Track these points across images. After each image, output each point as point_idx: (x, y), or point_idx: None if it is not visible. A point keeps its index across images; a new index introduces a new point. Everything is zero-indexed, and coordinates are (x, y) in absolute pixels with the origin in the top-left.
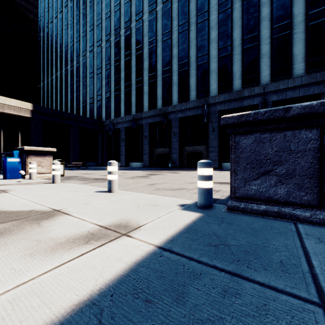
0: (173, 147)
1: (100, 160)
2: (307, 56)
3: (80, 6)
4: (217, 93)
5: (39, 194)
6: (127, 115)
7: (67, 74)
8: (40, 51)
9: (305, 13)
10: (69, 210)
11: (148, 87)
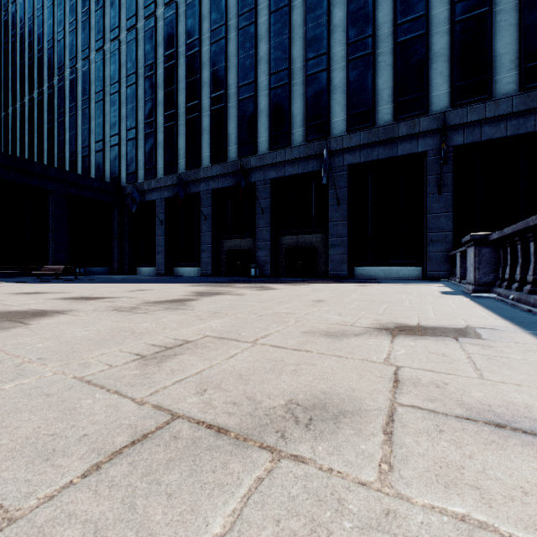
0: (259, 237)
1: (116, 263)
2: (523, 56)
3: None
4: (346, 130)
5: None
6: (170, 173)
7: (53, 94)
8: (0, 49)
9: None
10: None
11: (211, 119)
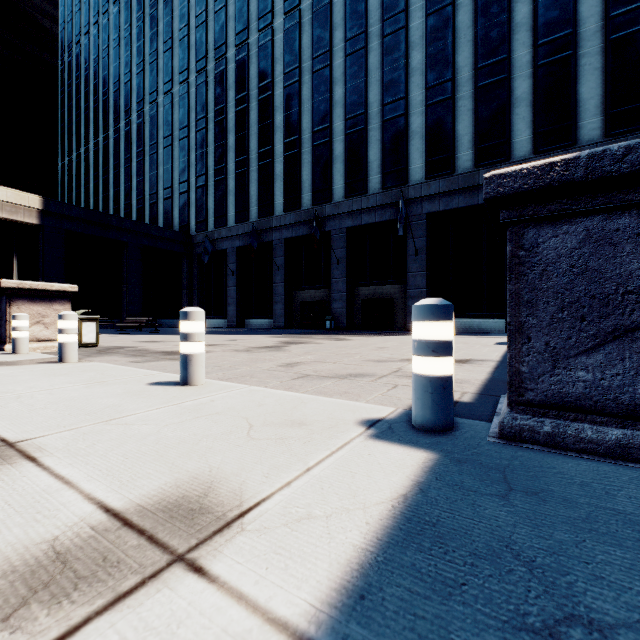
0: (334, 288)
1: None
2: (608, 101)
3: (145, 2)
4: (424, 177)
5: (4, 391)
6: (241, 222)
7: (119, 139)
8: (64, 92)
9: (603, 15)
10: (45, 445)
11: (284, 166)
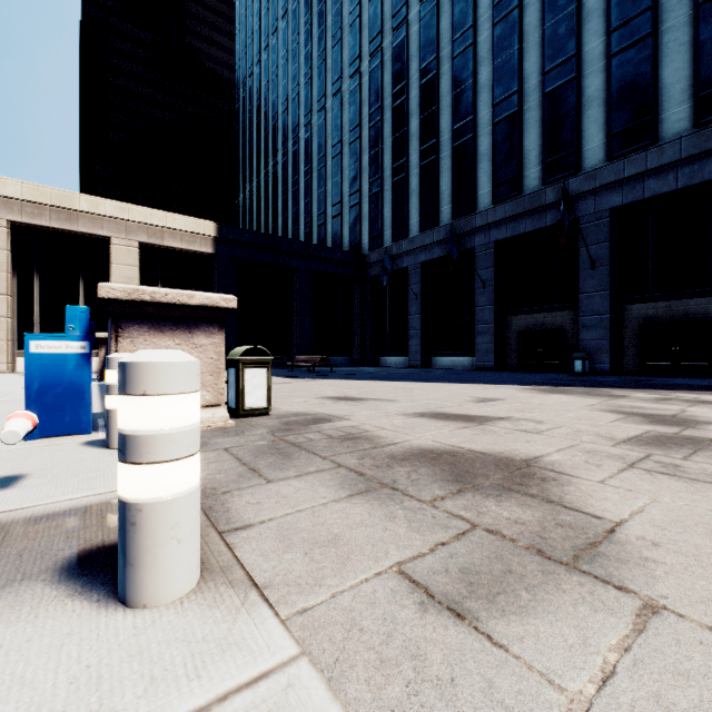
0: (585, 307)
1: (357, 351)
2: None
3: (312, 0)
4: None
5: None
6: (428, 228)
7: (287, 162)
8: (239, 129)
9: None
10: None
11: (493, 138)
